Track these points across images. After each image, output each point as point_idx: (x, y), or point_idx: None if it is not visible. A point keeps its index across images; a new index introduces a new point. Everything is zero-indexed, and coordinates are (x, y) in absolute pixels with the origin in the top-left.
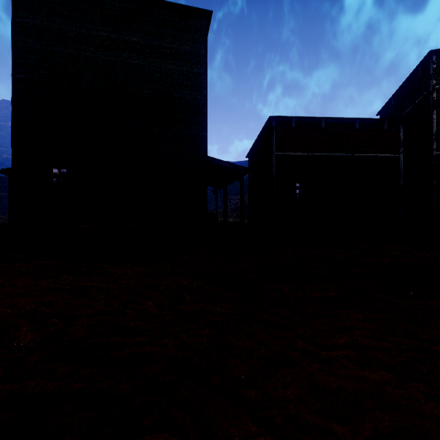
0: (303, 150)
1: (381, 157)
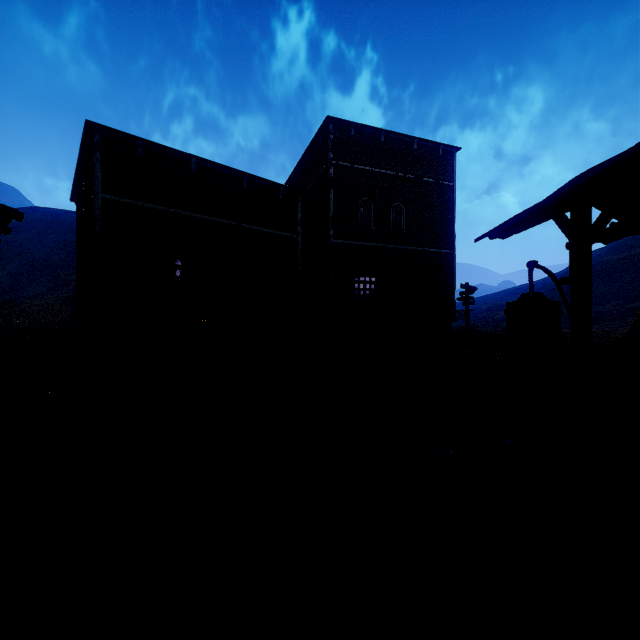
0: (159, 202)
1: (277, 235)
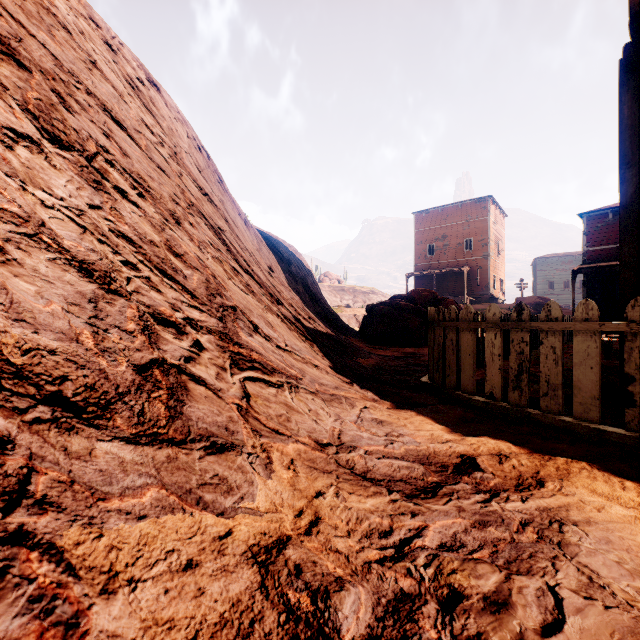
0: None
1: None
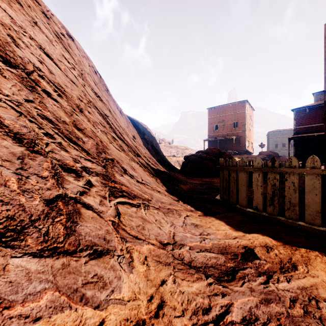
0: None
1: None
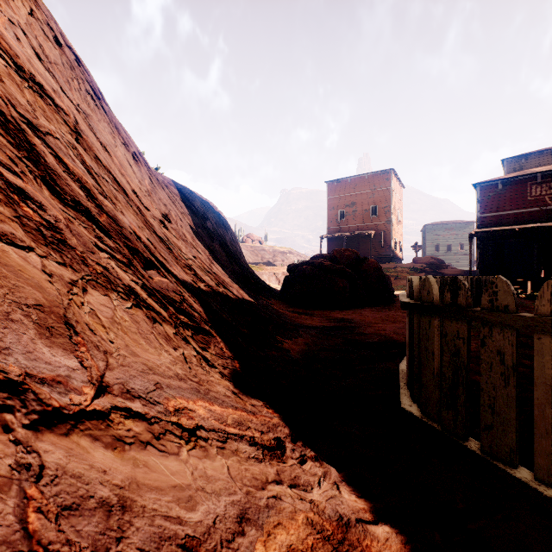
0: None
1: None
